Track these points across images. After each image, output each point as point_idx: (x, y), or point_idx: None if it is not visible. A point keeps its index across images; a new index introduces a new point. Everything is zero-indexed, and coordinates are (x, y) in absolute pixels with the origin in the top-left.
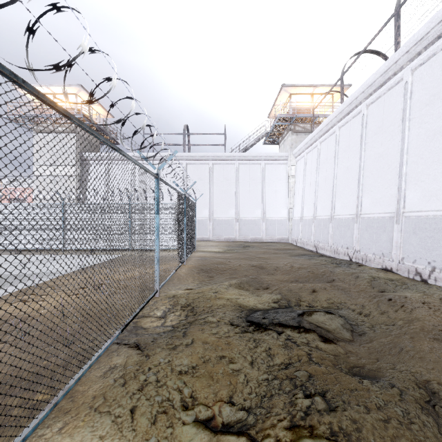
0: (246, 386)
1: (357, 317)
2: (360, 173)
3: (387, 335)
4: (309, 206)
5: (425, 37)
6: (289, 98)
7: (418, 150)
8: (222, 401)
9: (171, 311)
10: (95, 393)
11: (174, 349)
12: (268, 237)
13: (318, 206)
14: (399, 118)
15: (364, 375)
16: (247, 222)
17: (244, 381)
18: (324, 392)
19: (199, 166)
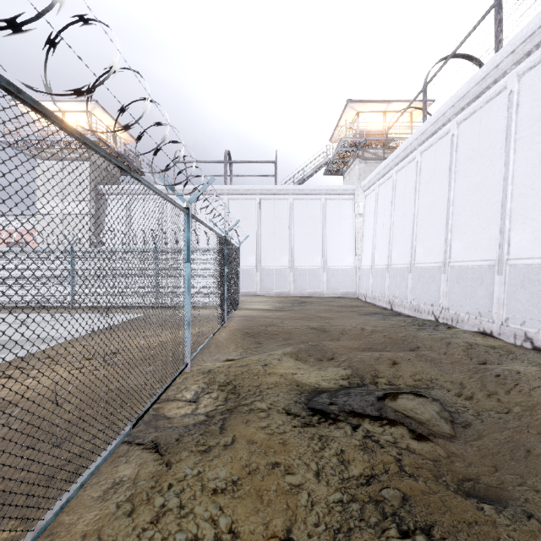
0: (311, 512)
1: (455, 400)
2: (448, 209)
3: (501, 428)
4: (381, 252)
5: (537, 32)
6: (355, 117)
7: (528, 179)
8: (275, 538)
9: (205, 392)
10: (87, 528)
11: (207, 453)
12: (330, 291)
13: (393, 252)
14: (501, 138)
15: (482, 495)
16: (304, 272)
17: (308, 504)
18: (429, 527)
19: (243, 201)
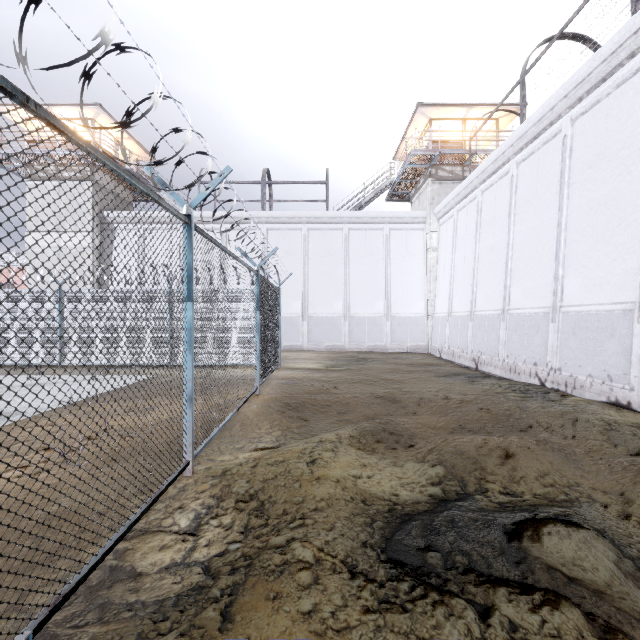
0: None
1: (625, 527)
2: (559, 235)
3: None
4: (462, 296)
5: None
6: (427, 126)
7: None
8: None
9: (213, 515)
10: None
11: None
12: (395, 345)
13: (478, 295)
14: None
15: None
16: (362, 321)
17: None
18: None
19: (286, 232)
